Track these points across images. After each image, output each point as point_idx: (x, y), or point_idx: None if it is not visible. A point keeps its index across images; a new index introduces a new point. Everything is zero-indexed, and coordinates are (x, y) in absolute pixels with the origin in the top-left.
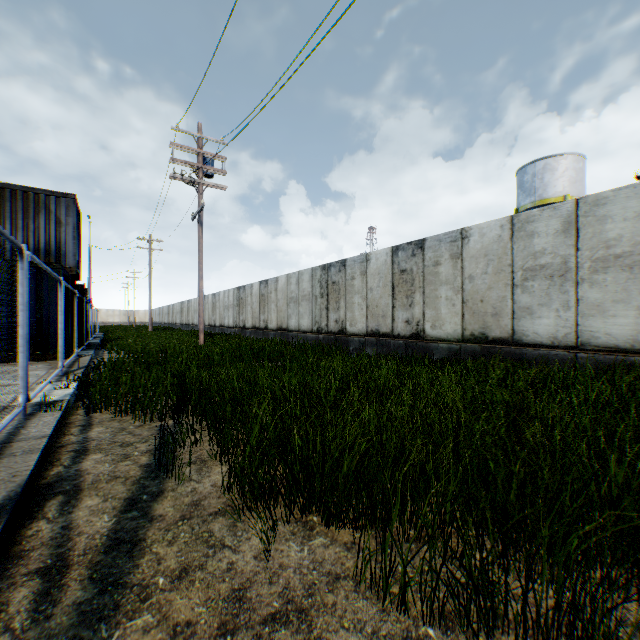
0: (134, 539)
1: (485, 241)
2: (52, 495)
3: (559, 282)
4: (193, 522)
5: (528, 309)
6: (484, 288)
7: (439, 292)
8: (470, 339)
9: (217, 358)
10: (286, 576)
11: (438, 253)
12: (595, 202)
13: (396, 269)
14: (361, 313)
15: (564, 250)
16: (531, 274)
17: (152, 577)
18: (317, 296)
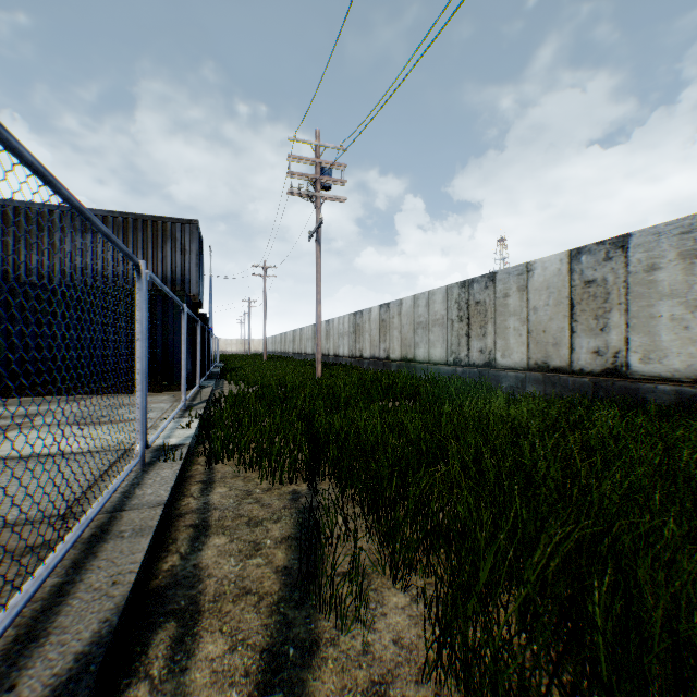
0: None
1: None
2: (160, 618)
3: None
4: None
5: None
6: None
7: (656, 309)
8: None
9: (343, 395)
10: None
11: (654, 252)
12: None
13: (576, 280)
14: (519, 340)
15: None
16: None
17: None
18: (454, 320)
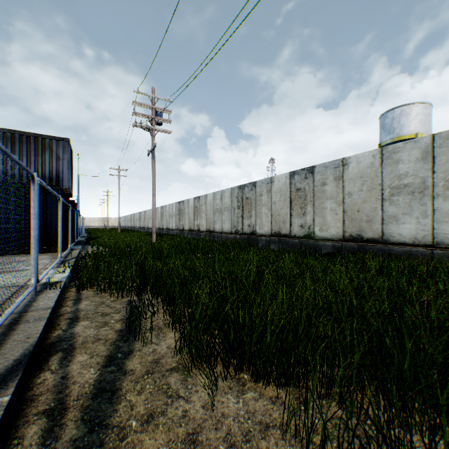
0: (113, 388)
1: (360, 167)
2: (54, 352)
3: (419, 197)
4: (155, 376)
5: (394, 217)
6: (360, 201)
7: (325, 204)
8: (349, 239)
9: (166, 252)
10: (228, 423)
11: (324, 176)
12: (448, 136)
13: (293, 188)
14: (267, 220)
15: (423, 173)
16: (396, 191)
17: (127, 420)
18: (235, 208)
